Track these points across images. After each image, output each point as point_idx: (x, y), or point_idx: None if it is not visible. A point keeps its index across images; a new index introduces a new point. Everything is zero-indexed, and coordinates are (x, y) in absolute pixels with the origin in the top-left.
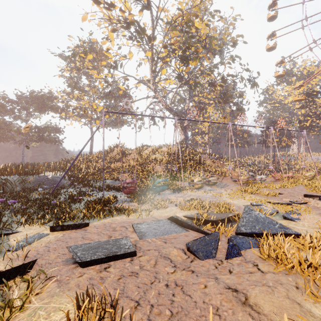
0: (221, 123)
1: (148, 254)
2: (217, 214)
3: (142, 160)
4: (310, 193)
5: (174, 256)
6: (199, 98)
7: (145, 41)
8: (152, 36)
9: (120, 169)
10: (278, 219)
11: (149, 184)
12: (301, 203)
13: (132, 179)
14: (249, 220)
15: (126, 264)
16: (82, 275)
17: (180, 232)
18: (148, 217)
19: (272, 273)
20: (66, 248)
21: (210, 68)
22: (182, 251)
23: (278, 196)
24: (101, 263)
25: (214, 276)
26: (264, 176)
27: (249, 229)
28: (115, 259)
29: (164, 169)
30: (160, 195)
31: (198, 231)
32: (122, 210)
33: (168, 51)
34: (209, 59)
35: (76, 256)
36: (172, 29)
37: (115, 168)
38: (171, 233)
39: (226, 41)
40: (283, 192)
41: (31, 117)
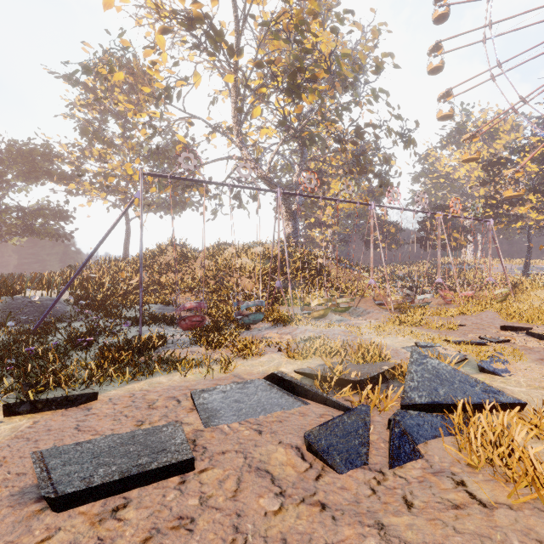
0: (358, 202)
1: (222, 462)
2: (360, 366)
3: (217, 268)
4: (509, 324)
5: (279, 464)
6: (317, 165)
7: (224, 55)
8: (236, 47)
9: (177, 285)
10: (470, 372)
11: (230, 311)
12: (500, 341)
13: (197, 302)
14: (423, 378)
15: (167, 493)
16: (51, 534)
17: (290, 407)
18: (225, 375)
19: (508, 508)
20: (30, 457)
21: (337, 111)
22: (297, 452)
23: (458, 330)
24: (106, 496)
25: (374, 517)
26: (429, 296)
27: (427, 397)
28: (143, 482)
29: (257, 284)
30: (249, 331)
31: (327, 404)
32: (173, 362)
33: (264, 75)
34: (334, 98)
35: (48, 480)
36: (271, 37)
37: (169, 284)
38: (271, 409)
39: (364, 64)
40: (464, 322)
41: (9, 189)
